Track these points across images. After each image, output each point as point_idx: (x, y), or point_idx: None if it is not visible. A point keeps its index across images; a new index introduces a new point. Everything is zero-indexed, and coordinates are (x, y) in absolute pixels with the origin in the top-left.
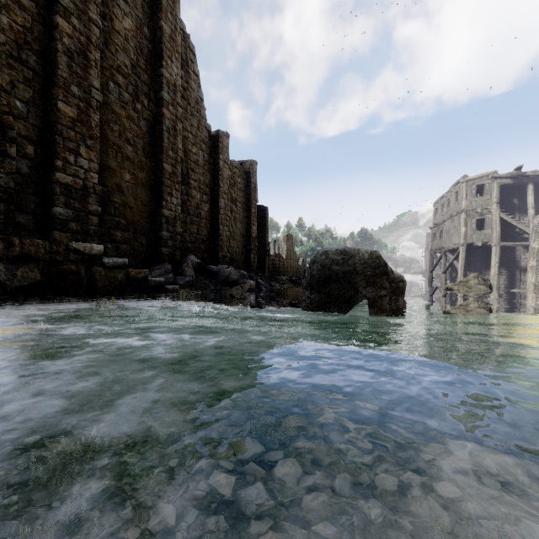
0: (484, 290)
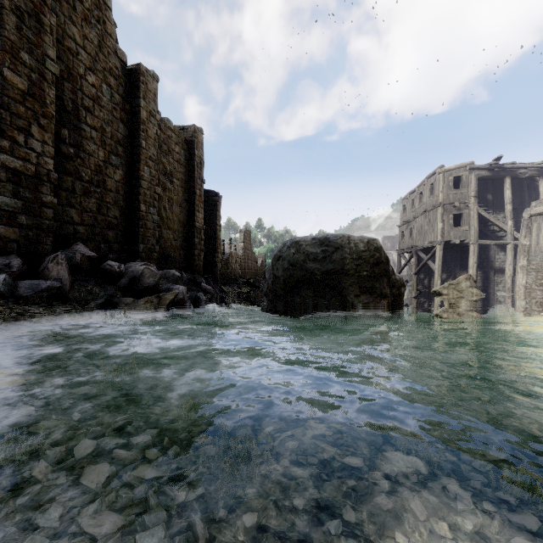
0: (477, 294)
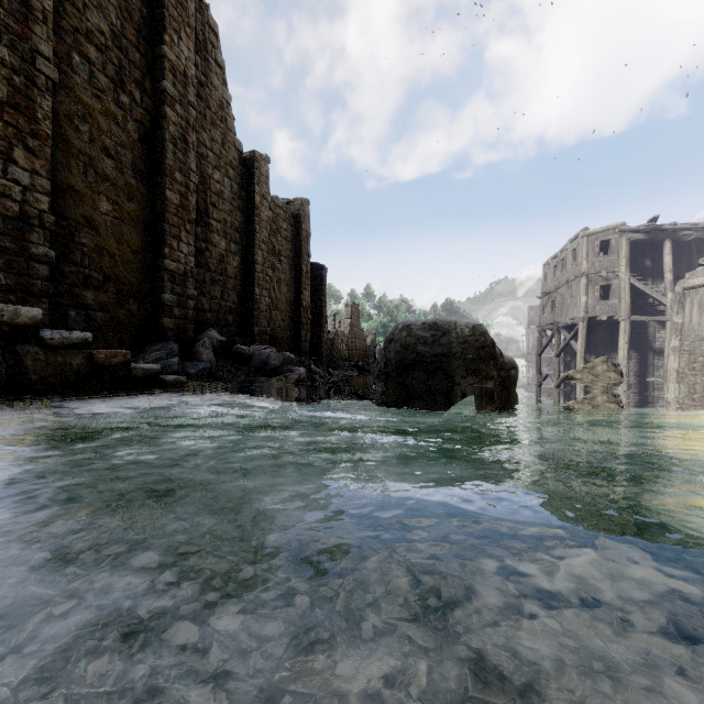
0: (615, 379)
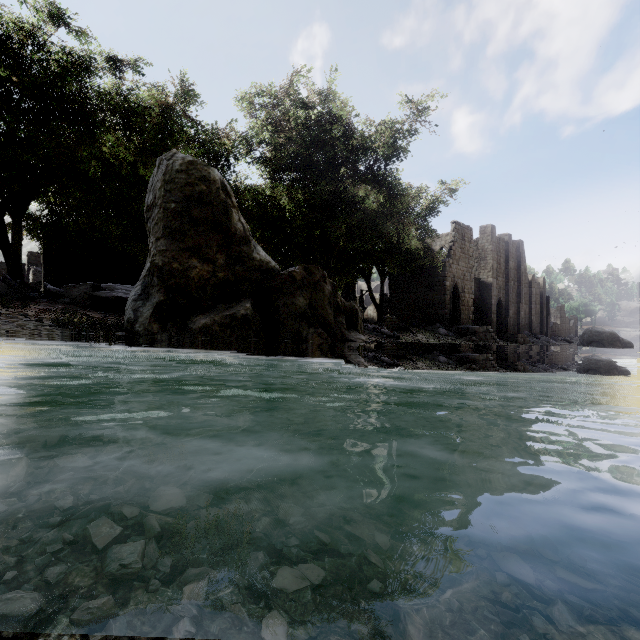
0: None
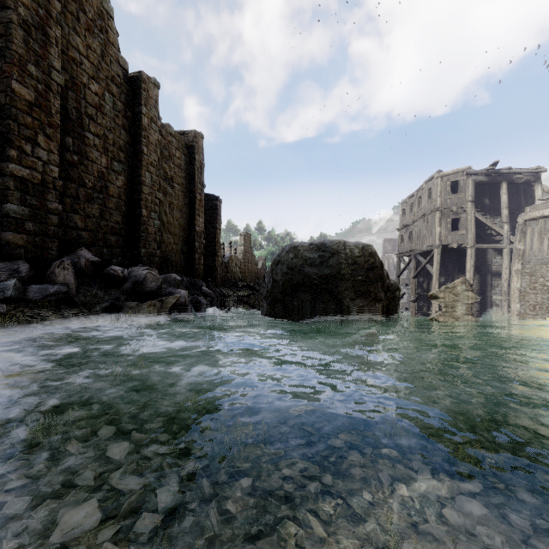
0: (473, 297)
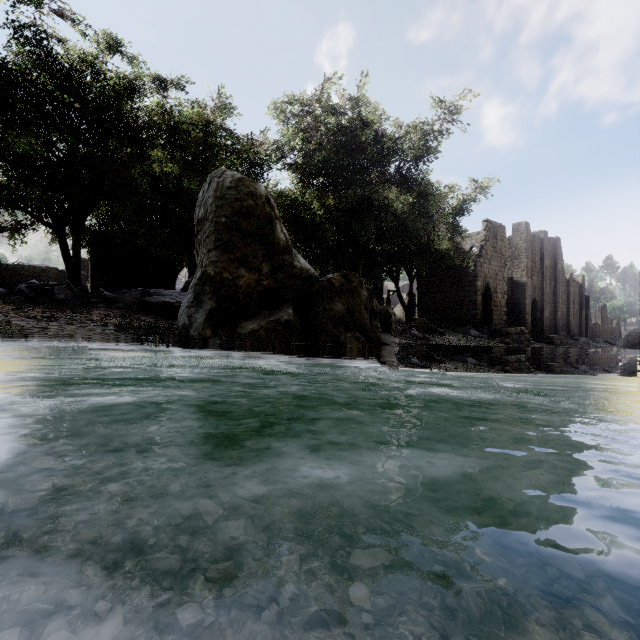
0: None
